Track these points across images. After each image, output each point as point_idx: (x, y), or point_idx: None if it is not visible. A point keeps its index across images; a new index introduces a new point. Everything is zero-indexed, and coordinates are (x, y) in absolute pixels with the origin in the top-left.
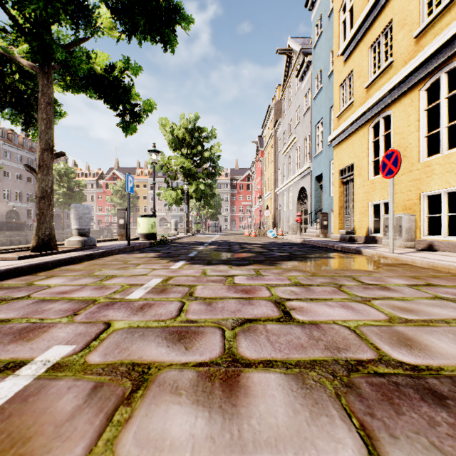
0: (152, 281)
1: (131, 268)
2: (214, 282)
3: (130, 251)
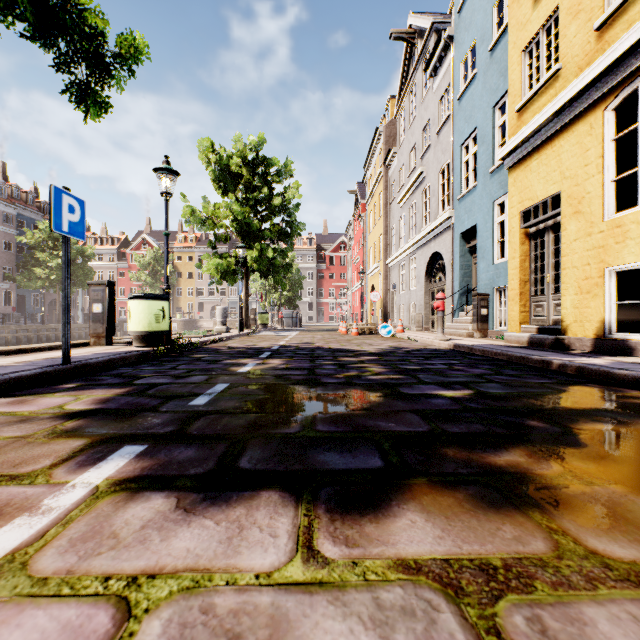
0: None
1: None
2: None
3: (61, 380)
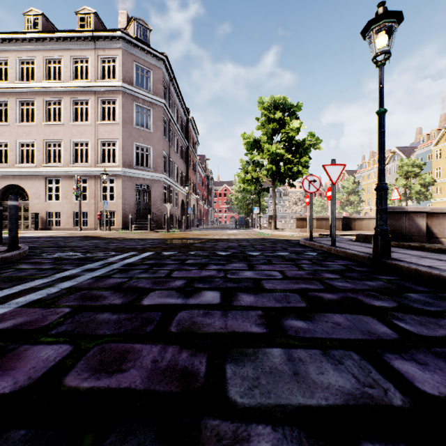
0: None
1: None
2: None
3: None
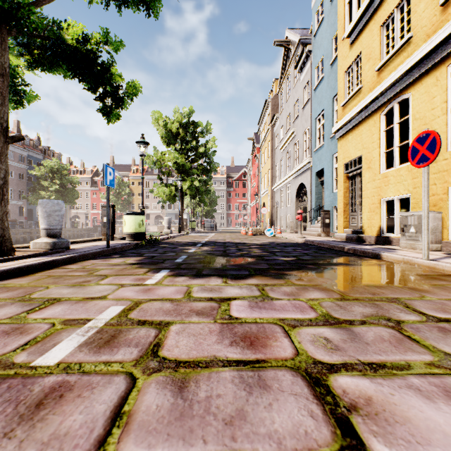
0: (105, 311)
1: (92, 283)
2: (200, 315)
3: (109, 254)
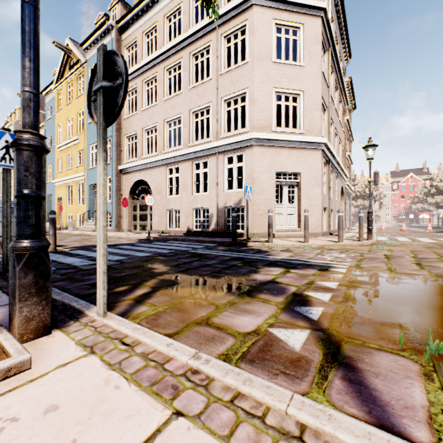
0: None
1: None
2: None
3: None
